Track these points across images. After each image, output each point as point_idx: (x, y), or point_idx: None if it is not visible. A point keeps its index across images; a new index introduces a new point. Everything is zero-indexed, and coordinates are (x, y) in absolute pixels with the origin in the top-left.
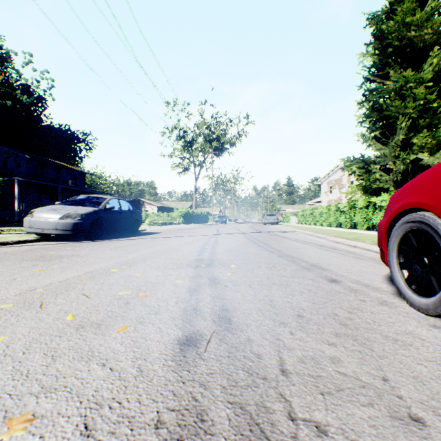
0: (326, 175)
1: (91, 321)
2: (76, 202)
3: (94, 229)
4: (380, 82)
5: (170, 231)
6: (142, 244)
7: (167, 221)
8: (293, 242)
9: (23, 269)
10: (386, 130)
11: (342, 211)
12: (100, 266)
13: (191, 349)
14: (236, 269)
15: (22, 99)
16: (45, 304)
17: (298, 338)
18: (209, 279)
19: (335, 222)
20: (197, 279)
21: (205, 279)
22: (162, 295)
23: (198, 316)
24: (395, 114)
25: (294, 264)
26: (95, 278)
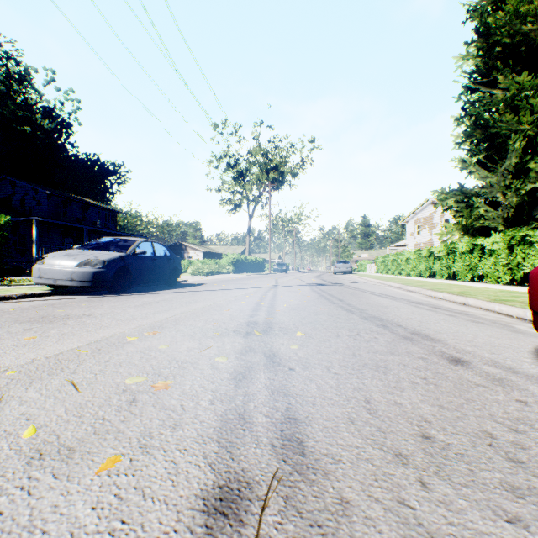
0: (412, 212)
1: (62, 442)
2: (99, 246)
3: (120, 279)
4: (484, 91)
5: (217, 283)
6: (178, 299)
7: (214, 270)
8: (377, 297)
9: (9, 335)
10: (493, 153)
11: (437, 257)
12: (113, 332)
13: (229, 527)
14: (305, 338)
15: (43, 124)
16: (3, 402)
17: (440, 500)
18: (265, 356)
19: (426, 271)
20: (247, 355)
21: (260, 356)
22: (191, 386)
23: (245, 434)
24: (506, 132)
25: (387, 331)
26: (100, 351)
